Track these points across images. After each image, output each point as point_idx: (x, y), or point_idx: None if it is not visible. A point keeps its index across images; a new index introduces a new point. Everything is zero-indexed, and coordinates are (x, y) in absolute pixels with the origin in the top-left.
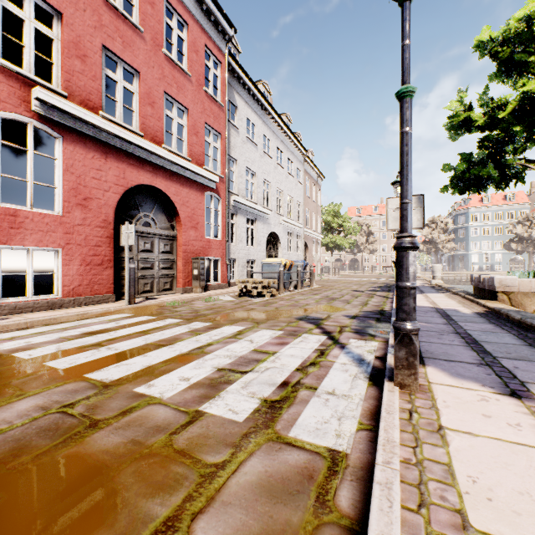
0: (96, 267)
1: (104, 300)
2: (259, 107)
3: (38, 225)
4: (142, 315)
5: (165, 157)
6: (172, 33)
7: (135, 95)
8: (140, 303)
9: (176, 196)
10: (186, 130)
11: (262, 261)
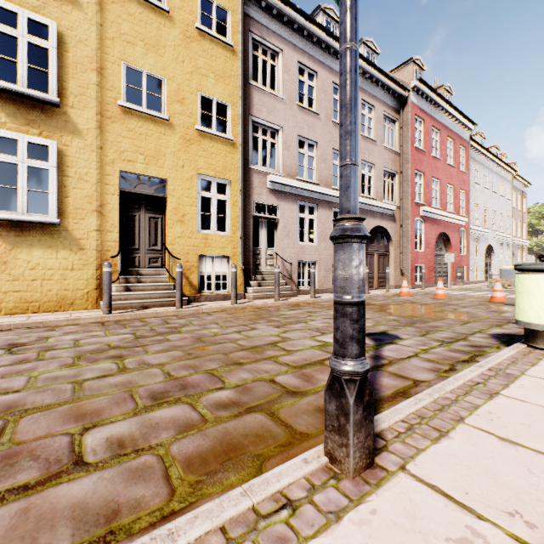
0: (430, 271)
1: (432, 286)
2: (480, 157)
3: (420, 256)
4: (465, 291)
5: (449, 217)
6: (447, 149)
7: (438, 191)
8: (453, 287)
9: (450, 235)
10: (452, 197)
11: (501, 268)
